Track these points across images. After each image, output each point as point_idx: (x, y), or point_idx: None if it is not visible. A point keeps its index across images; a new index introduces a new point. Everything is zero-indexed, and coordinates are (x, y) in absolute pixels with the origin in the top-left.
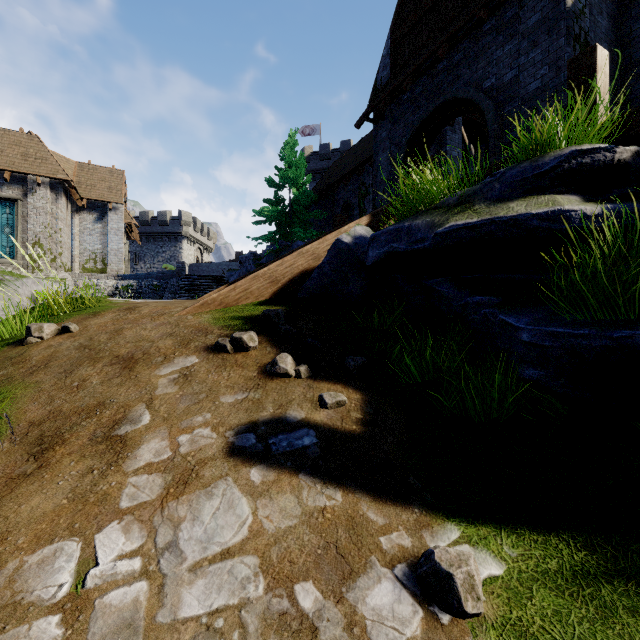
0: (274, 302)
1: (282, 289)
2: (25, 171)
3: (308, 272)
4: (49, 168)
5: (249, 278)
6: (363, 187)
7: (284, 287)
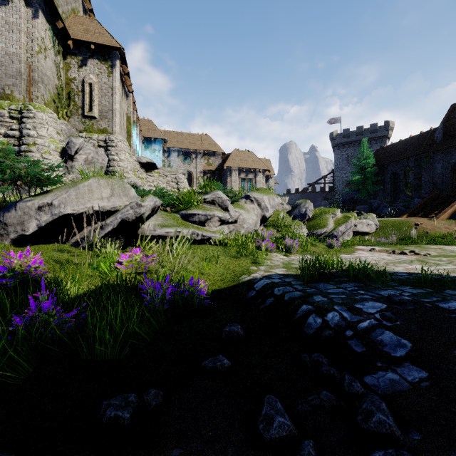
0: (452, 218)
1: (450, 216)
2: (256, 168)
3: (454, 212)
4: (261, 165)
5: (445, 214)
6: (407, 167)
7: (450, 215)
